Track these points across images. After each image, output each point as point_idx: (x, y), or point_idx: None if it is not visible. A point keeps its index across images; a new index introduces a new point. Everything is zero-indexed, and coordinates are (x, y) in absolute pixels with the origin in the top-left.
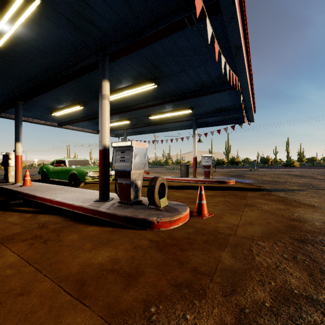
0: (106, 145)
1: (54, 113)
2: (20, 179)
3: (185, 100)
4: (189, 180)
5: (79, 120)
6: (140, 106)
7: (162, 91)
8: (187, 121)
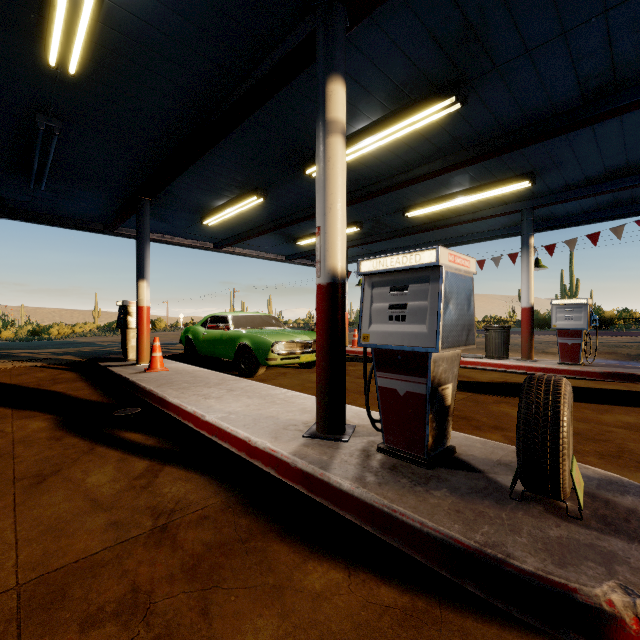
0: (337, 271)
1: (207, 220)
2: (146, 354)
3: (521, 150)
4: (514, 367)
5: (253, 232)
6: (392, 184)
7: (463, 128)
8: (498, 218)
